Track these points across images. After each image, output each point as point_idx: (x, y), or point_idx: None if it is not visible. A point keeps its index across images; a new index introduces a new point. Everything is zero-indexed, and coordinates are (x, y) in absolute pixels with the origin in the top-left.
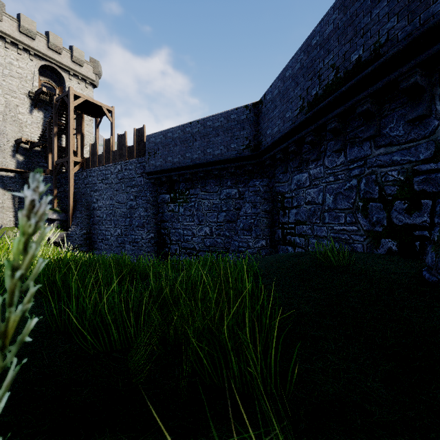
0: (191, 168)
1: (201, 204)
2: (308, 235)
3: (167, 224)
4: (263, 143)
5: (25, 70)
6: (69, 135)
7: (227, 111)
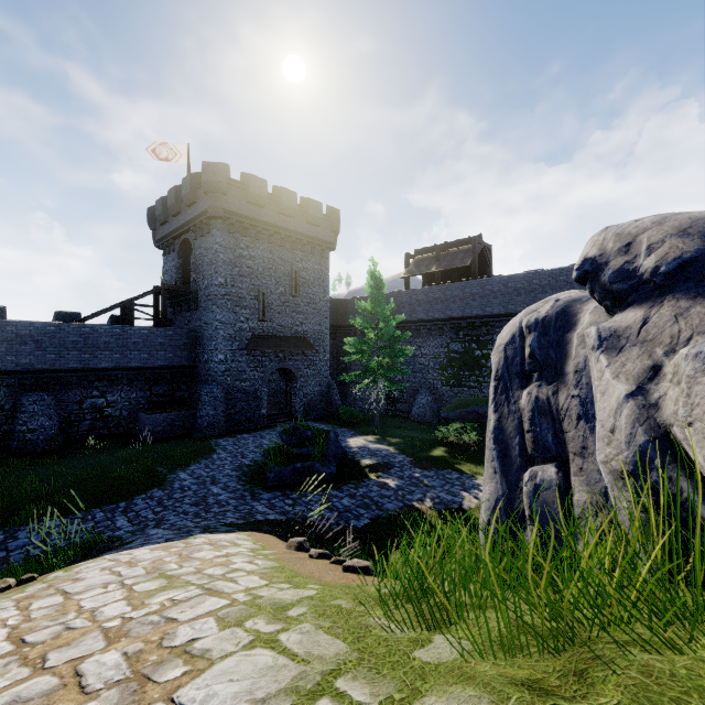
0: None
1: None
2: None
3: None
4: None
5: None
6: None
7: None
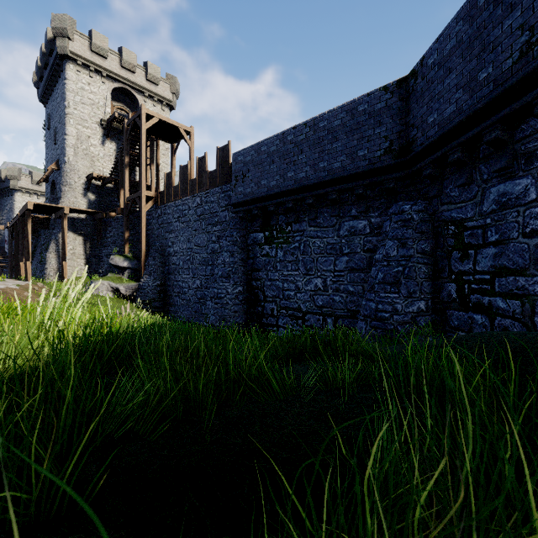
0: (295, 193)
1: (309, 245)
2: (532, 295)
3: (260, 274)
4: (419, 140)
5: (97, 95)
6: (141, 164)
7: (353, 101)
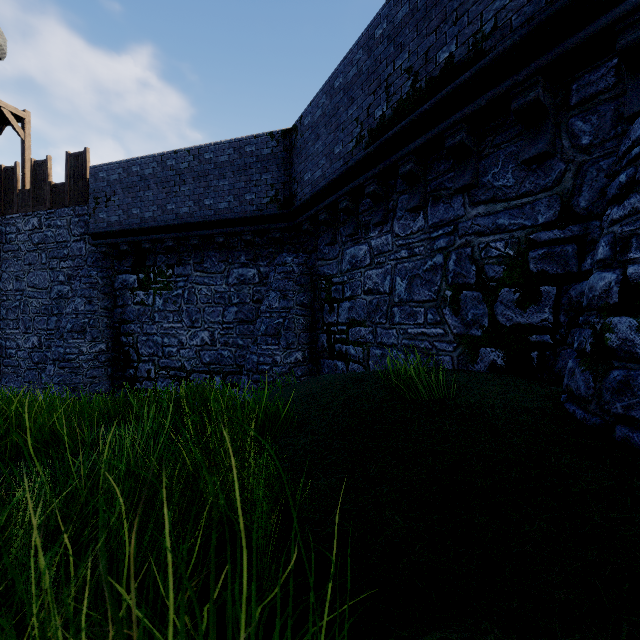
0: (176, 230)
1: (194, 292)
2: (368, 343)
3: (132, 326)
4: (299, 195)
5: None
6: None
7: (240, 139)
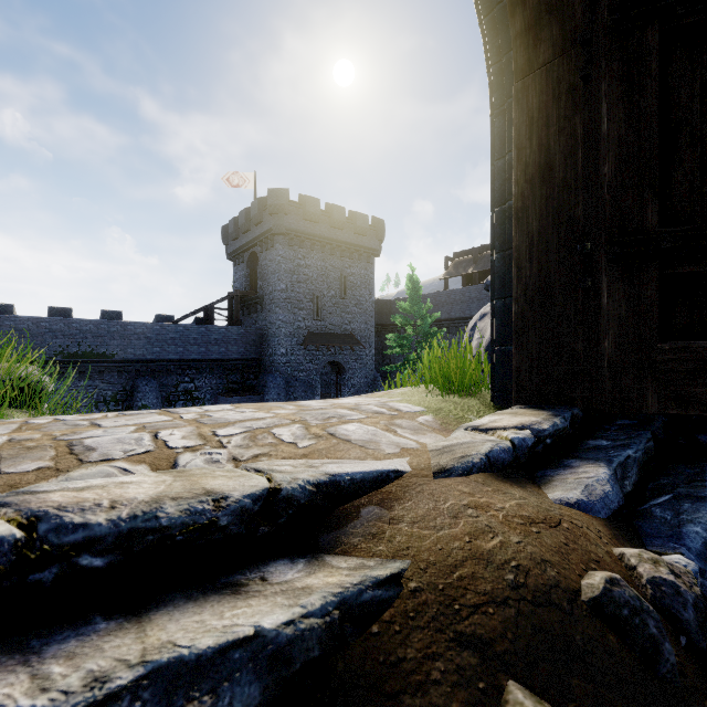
0: None
1: None
2: None
3: None
4: None
5: None
6: None
7: None
